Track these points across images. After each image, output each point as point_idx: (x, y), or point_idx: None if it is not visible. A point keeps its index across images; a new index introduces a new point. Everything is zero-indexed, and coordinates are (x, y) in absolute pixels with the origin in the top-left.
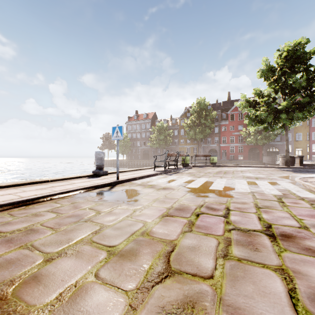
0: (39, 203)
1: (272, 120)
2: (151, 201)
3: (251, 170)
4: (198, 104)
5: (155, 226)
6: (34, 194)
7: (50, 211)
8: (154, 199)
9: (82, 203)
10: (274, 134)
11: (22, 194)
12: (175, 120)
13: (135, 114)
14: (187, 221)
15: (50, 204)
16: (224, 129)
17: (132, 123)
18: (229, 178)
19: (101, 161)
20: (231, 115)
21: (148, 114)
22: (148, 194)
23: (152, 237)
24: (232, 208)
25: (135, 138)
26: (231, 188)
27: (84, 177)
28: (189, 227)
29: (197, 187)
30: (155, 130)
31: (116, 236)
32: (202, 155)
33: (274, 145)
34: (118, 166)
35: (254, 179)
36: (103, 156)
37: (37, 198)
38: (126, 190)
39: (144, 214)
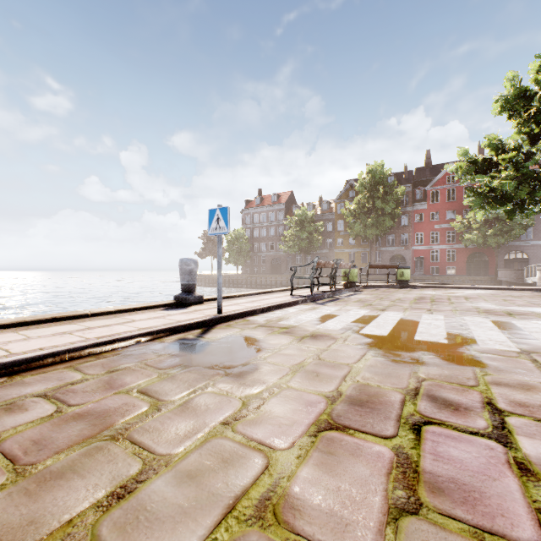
0: (41, 369)
1: (525, 197)
2: (286, 370)
3: (486, 296)
4: (370, 173)
5: (299, 471)
6: (40, 346)
7: (48, 397)
8: (293, 365)
9: (130, 373)
10: (520, 226)
11: (17, 346)
12: (328, 205)
13: (257, 196)
14: (392, 455)
15: (61, 373)
16: (419, 219)
17: (252, 212)
18: (447, 313)
19: (190, 276)
20: (432, 193)
21: (280, 196)
22: (280, 350)
23: (291, 538)
24: (504, 406)
25: (257, 237)
26: (465, 339)
27: (158, 307)
28: (405, 483)
29: (385, 335)
30: (292, 223)
31: (175, 521)
32: (380, 266)
33: (519, 247)
34: (220, 287)
35: (507, 317)
36: (193, 268)
37: (38, 357)
38: (232, 339)
39: (268, 416)
